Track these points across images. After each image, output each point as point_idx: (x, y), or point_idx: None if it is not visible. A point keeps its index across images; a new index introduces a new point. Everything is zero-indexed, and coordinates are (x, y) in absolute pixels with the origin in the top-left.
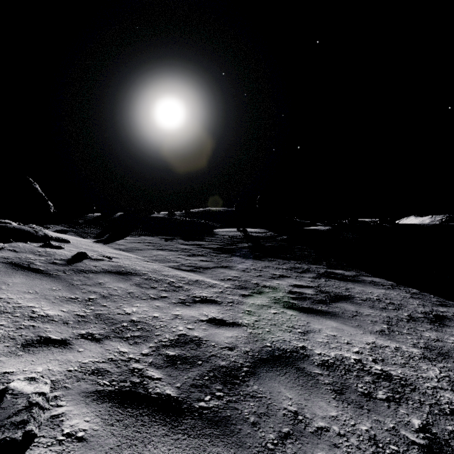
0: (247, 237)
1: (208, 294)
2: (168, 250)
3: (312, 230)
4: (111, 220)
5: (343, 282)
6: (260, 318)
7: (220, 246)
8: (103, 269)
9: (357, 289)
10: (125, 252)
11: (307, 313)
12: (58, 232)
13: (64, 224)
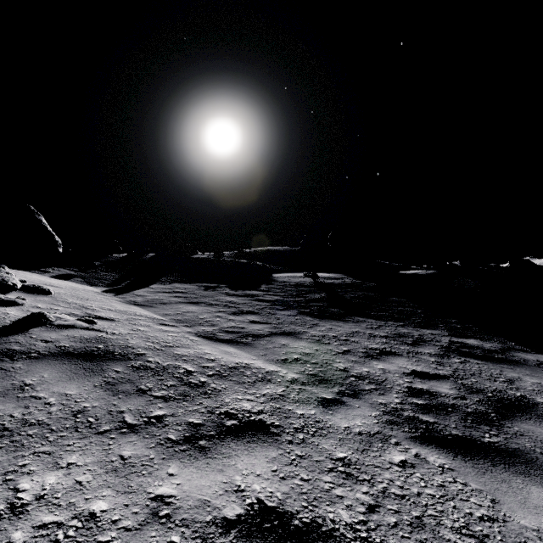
0: (318, 285)
1: (254, 404)
2: (205, 303)
3: (410, 275)
4: (140, 262)
5: (493, 365)
6: (376, 490)
7: (281, 298)
8: (58, 347)
9: (528, 383)
10: (139, 308)
11: (470, 456)
12: (59, 277)
13: (74, 267)
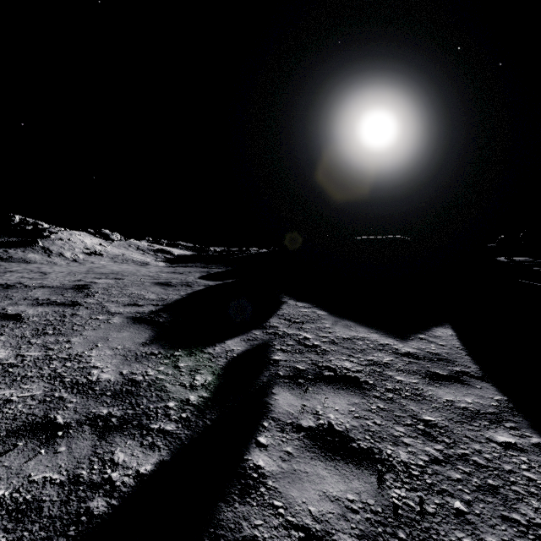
0: (510, 261)
1: None
2: None
3: None
4: None
5: None
6: None
7: None
8: None
9: None
10: None
11: None
12: None
13: None
